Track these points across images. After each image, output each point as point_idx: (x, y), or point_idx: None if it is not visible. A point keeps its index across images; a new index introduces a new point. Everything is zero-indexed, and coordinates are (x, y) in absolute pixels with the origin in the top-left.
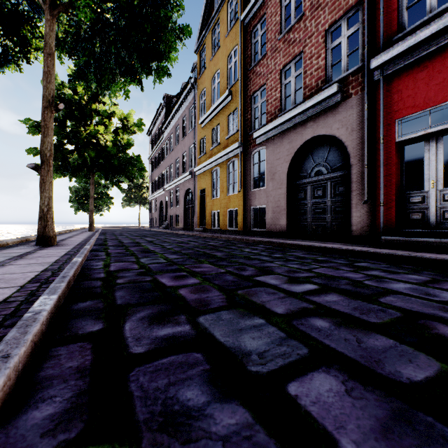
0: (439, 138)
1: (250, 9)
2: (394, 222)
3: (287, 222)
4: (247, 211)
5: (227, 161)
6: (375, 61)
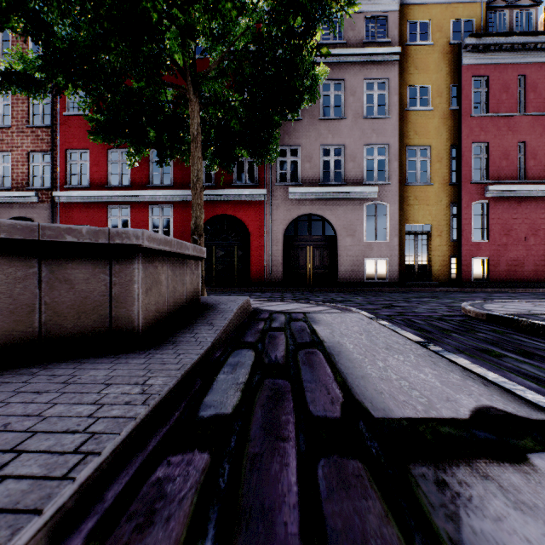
0: None
1: None
2: None
3: None
4: None
5: None
6: (55, 194)
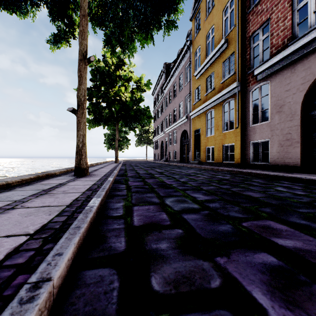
0: None
1: None
2: None
3: (301, 155)
4: (245, 146)
5: (222, 102)
6: None
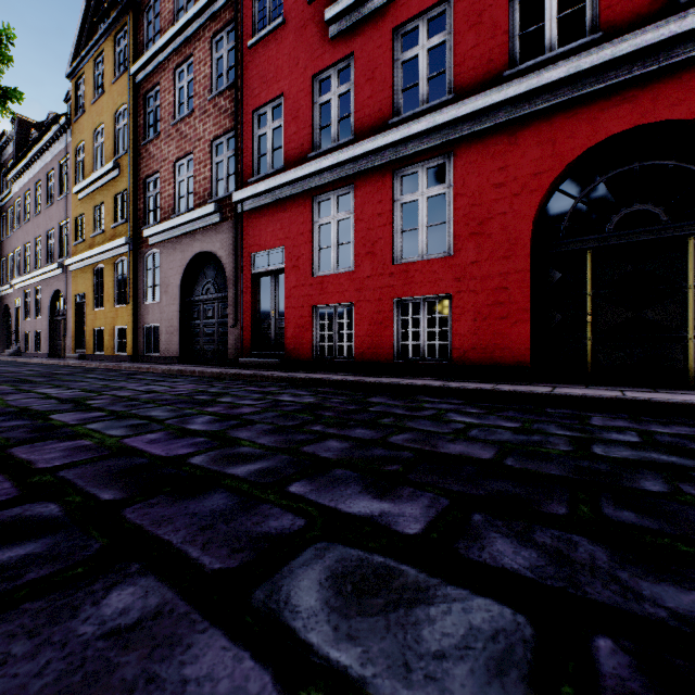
0: (277, 276)
1: (141, 67)
2: (250, 346)
3: (181, 345)
4: (140, 330)
5: (115, 259)
6: (235, 197)
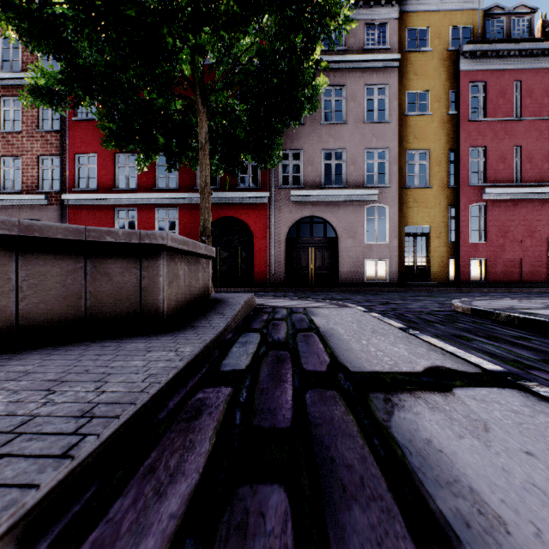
0: None
1: None
2: None
3: None
4: None
5: None
6: (64, 196)
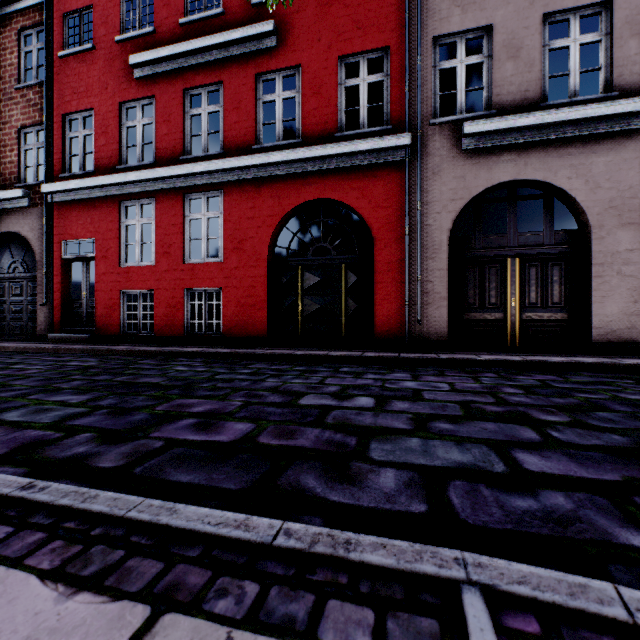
0: (89, 262)
1: None
2: (61, 323)
3: None
4: None
5: None
6: (45, 188)
